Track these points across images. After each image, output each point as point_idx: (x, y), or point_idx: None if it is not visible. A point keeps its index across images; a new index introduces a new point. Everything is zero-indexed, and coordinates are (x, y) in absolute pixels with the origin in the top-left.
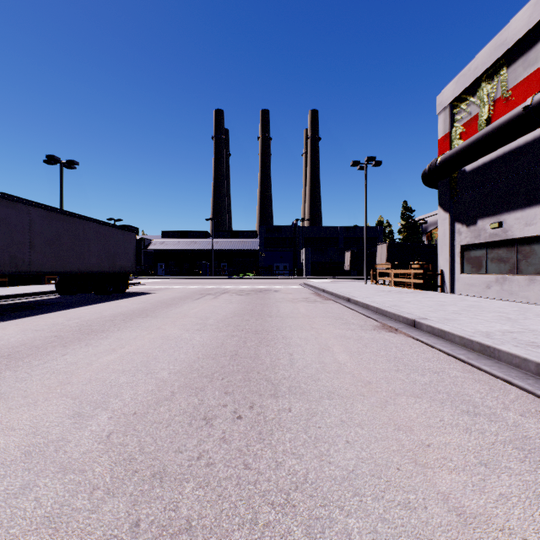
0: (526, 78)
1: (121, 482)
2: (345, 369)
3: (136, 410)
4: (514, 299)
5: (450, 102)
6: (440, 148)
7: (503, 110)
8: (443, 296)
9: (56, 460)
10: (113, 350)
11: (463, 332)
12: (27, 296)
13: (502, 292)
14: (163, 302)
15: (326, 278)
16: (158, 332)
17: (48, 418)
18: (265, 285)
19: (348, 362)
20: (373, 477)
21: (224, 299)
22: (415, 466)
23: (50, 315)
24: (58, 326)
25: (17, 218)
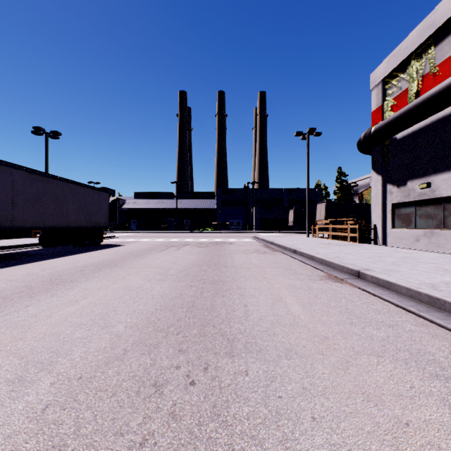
0: None
1: None
2: (300, 323)
3: (82, 373)
4: (441, 250)
5: (382, 79)
6: (374, 119)
7: (431, 84)
8: (378, 248)
9: None
10: (76, 301)
11: (409, 283)
12: (13, 248)
13: (430, 244)
14: (131, 253)
15: (273, 232)
16: (122, 282)
17: None
18: (221, 238)
19: (302, 314)
20: None
21: (185, 251)
22: None
23: (27, 266)
24: (31, 277)
25: (0, 178)
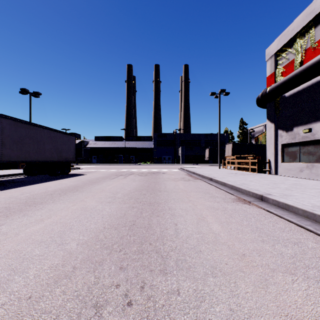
0: None
1: None
2: (220, 240)
3: (32, 292)
4: (319, 178)
5: (274, 53)
6: (268, 82)
7: (311, 56)
8: (272, 177)
9: None
10: (41, 220)
11: (304, 206)
12: (4, 176)
13: (311, 174)
14: (90, 181)
15: (194, 164)
16: (80, 203)
17: None
18: (157, 169)
19: (221, 232)
20: None
21: (130, 179)
22: None
23: (11, 190)
24: (12, 199)
25: None
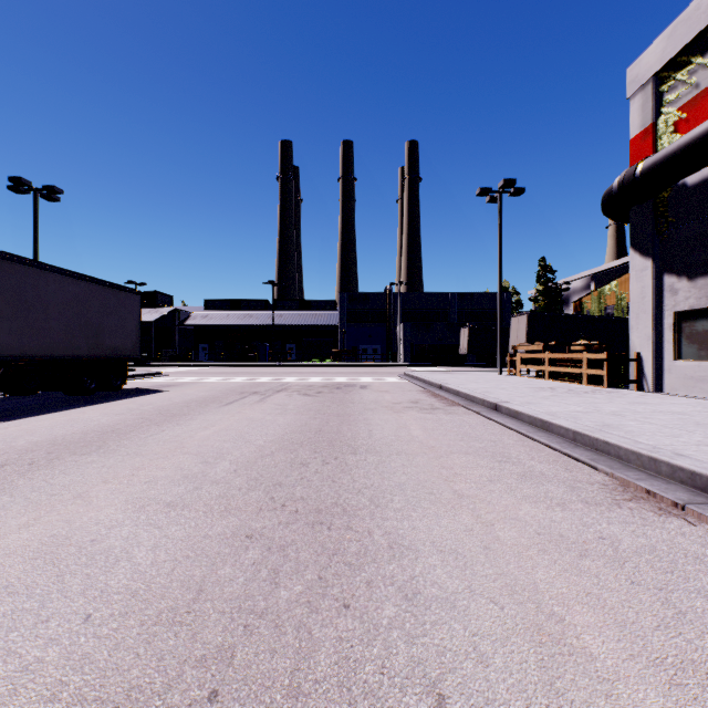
0: None
1: None
2: None
3: None
4: None
5: (654, 73)
6: (635, 153)
7: None
8: (662, 400)
9: None
10: None
11: None
12: None
13: None
14: (164, 410)
15: (433, 365)
16: (60, 514)
17: None
18: (346, 377)
19: None
20: None
21: (275, 405)
22: None
23: None
24: None
25: None
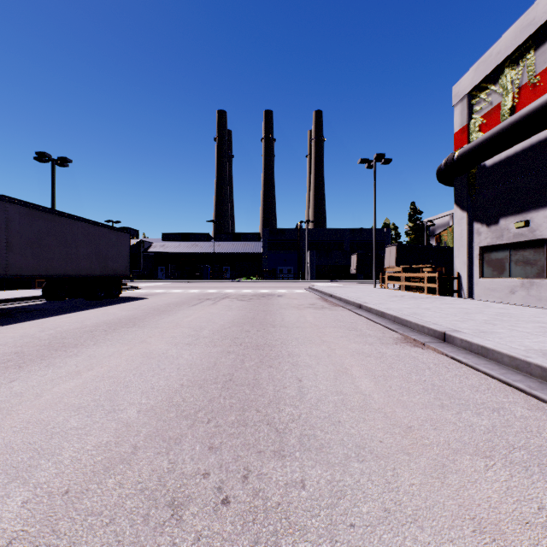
0: None
1: None
2: (372, 405)
3: (70, 485)
4: (543, 305)
5: (468, 92)
6: (457, 142)
7: (530, 98)
8: (463, 302)
9: None
10: (77, 373)
11: (513, 350)
12: (10, 302)
13: (529, 297)
14: (156, 309)
15: (331, 281)
16: (140, 346)
17: None
18: (268, 289)
19: (375, 392)
20: None
21: (224, 306)
22: None
23: (23, 325)
24: (26, 339)
25: None
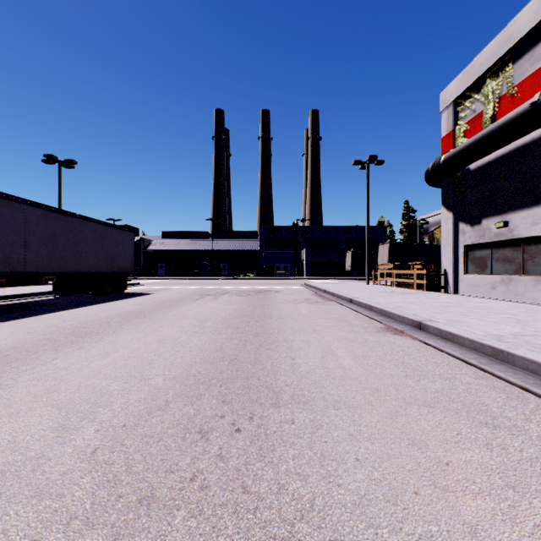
0: (532, 73)
1: (102, 509)
2: (351, 375)
3: (126, 422)
4: (520, 300)
5: (453, 100)
6: (444, 147)
7: (508, 107)
8: (447, 297)
9: (32, 482)
10: (106, 354)
11: (473, 334)
12: (23, 297)
13: (507, 293)
14: (161, 303)
15: (327, 278)
16: (154, 334)
17: (29, 431)
18: (265, 286)
19: (354, 367)
20: (388, 503)
21: (224, 300)
22: (434, 489)
23: (44, 317)
24: (52, 329)
25: (11, 217)
